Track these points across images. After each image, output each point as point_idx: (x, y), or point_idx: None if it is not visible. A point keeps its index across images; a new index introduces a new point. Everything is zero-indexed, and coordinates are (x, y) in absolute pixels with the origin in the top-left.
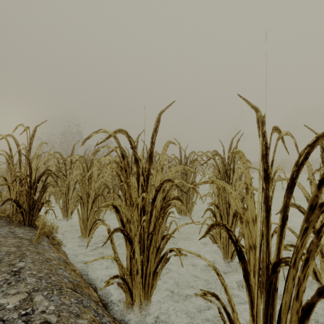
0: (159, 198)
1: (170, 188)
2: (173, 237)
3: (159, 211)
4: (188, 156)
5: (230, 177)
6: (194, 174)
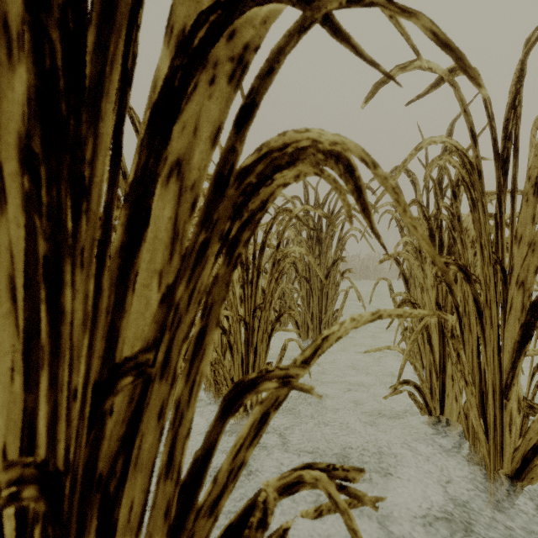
0: (208, 115)
1: (284, 45)
2: (307, 391)
3: (205, 201)
4: (325, 199)
5: (507, 167)
6: (339, 241)
